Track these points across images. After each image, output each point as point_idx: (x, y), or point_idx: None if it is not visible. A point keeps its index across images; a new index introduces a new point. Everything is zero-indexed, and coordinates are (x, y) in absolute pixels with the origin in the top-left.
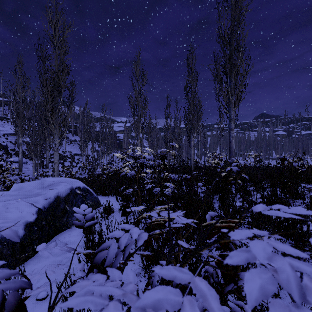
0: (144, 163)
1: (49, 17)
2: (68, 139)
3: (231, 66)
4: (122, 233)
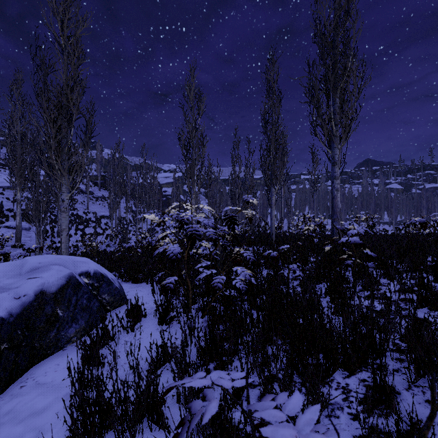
0: (196, 231)
1: (52, 3)
2: (93, 194)
3: (335, 78)
4: None
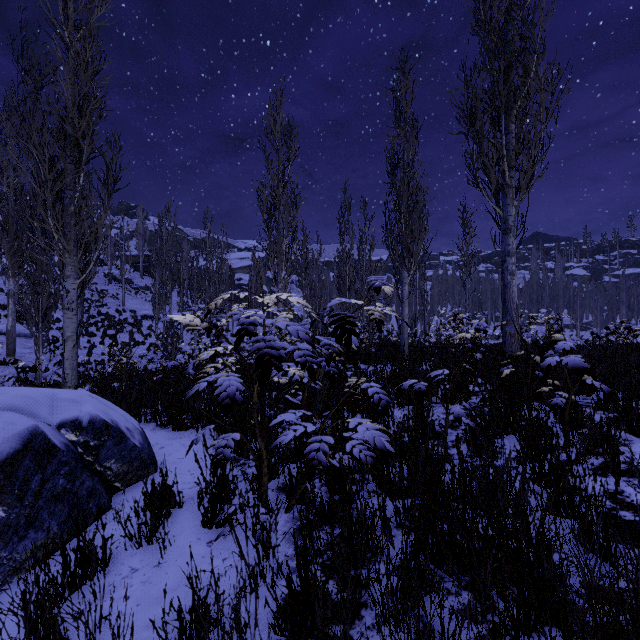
0: (271, 349)
1: None
2: (131, 284)
3: (510, 91)
4: None
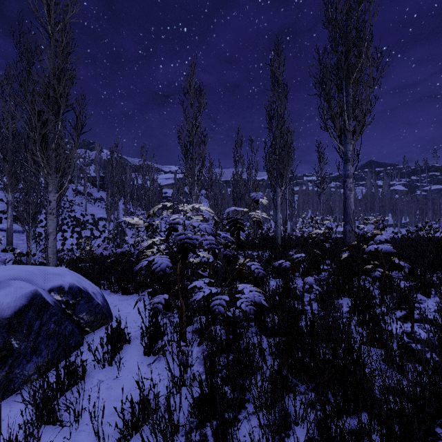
0: (189, 240)
1: None
2: (91, 196)
3: (349, 67)
4: None
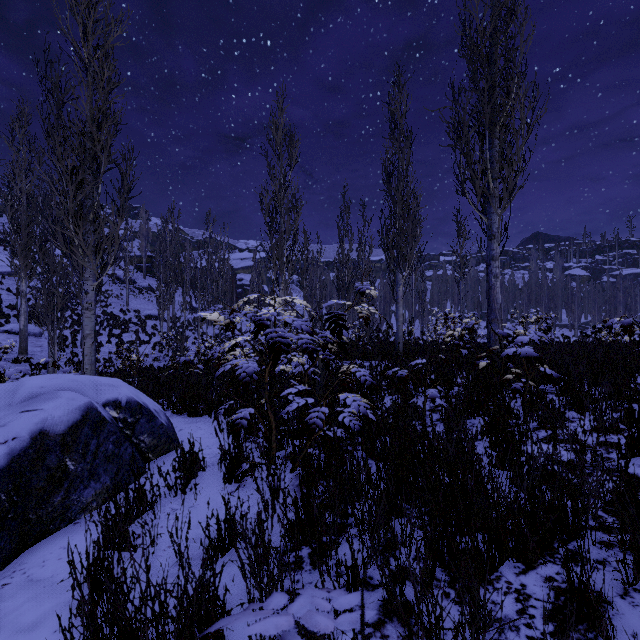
0: (281, 338)
1: None
2: (135, 284)
3: (493, 109)
4: None
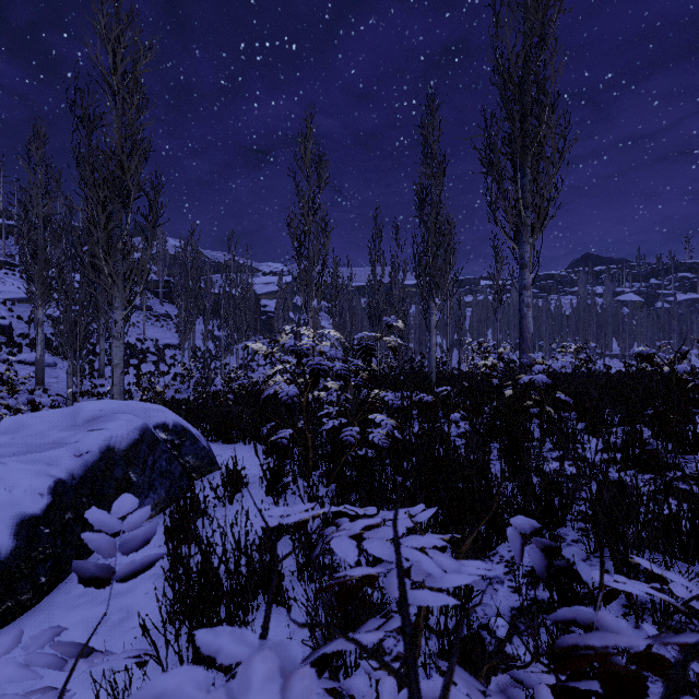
0: (319, 365)
1: (101, 27)
2: (151, 311)
3: (524, 139)
4: (198, 694)
